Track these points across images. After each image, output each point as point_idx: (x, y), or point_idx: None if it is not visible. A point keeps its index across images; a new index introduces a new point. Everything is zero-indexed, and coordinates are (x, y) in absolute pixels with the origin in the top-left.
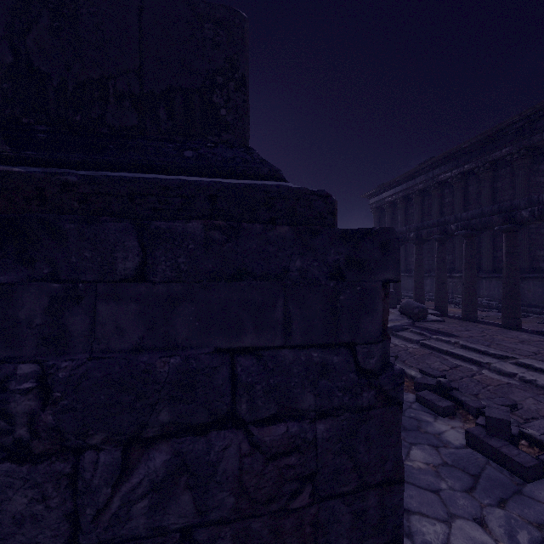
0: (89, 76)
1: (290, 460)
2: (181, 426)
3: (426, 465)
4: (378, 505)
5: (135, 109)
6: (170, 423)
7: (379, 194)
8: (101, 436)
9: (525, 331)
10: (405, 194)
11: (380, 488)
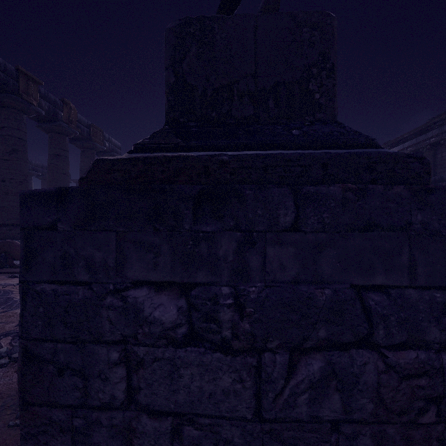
0: (221, 83)
1: (418, 382)
2: (329, 342)
3: None
4: None
5: (251, 102)
6: (322, 339)
7: None
8: (274, 342)
9: None
10: (414, 149)
11: None
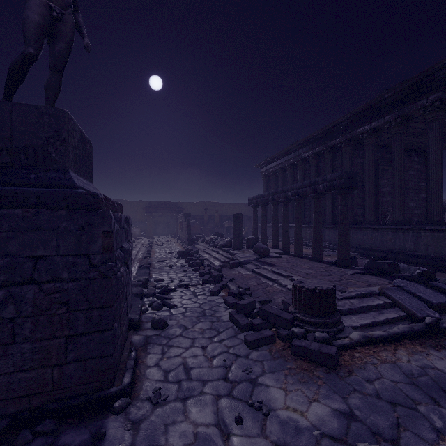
0: None
1: (57, 296)
2: (11, 282)
3: (200, 329)
4: (100, 315)
5: (9, 155)
6: (6, 281)
7: (266, 165)
8: None
9: (322, 262)
10: (282, 166)
11: (101, 309)
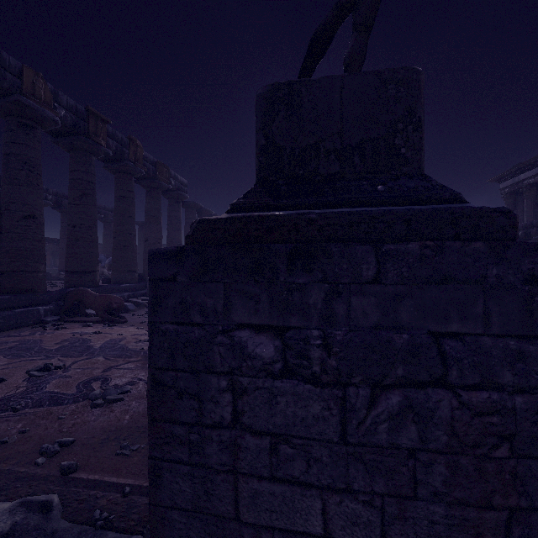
0: (308, 143)
1: (491, 420)
2: (407, 380)
3: None
4: None
5: (337, 160)
6: (400, 377)
7: (514, 176)
8: (357, 378)
9: None
10: None
11: None
